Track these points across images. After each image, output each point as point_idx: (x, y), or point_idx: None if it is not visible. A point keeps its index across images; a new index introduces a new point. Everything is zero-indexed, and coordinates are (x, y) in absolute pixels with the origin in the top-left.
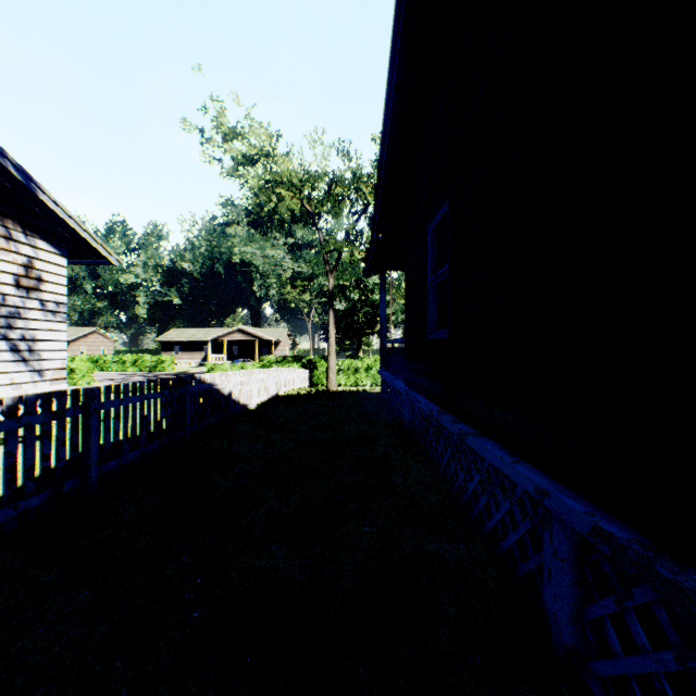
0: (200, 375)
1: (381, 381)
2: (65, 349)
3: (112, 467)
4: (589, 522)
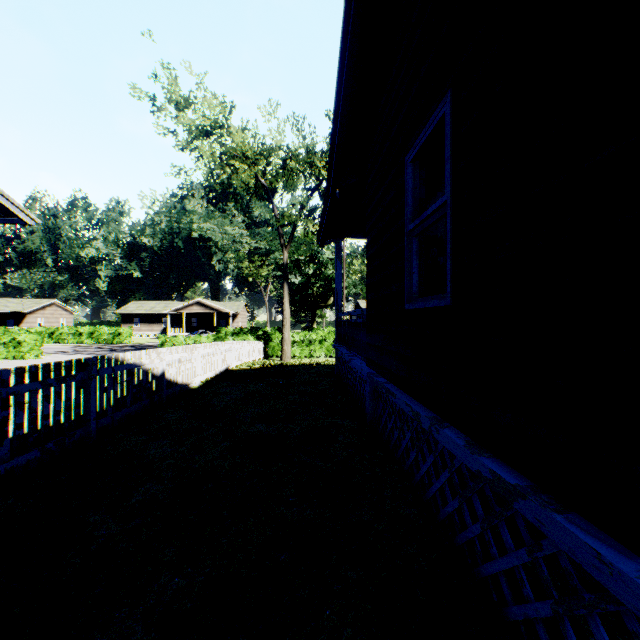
0: (117, 355)
1: (336, 356)
2: None
3: None
4: None
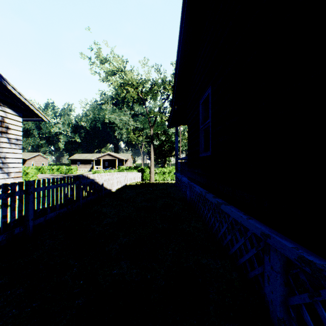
0: (87, 175)
1: (175, 178)
2: (21, 162)
3: (41, 221)
4: (297, 253)
